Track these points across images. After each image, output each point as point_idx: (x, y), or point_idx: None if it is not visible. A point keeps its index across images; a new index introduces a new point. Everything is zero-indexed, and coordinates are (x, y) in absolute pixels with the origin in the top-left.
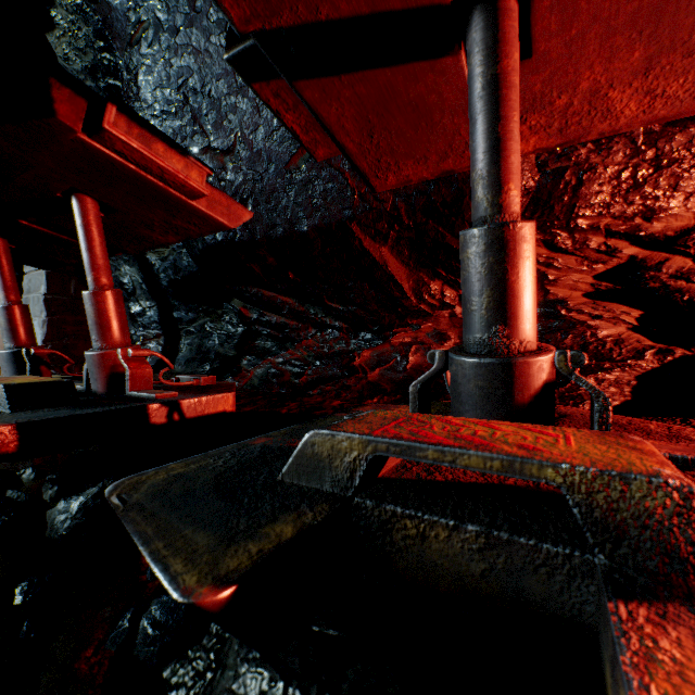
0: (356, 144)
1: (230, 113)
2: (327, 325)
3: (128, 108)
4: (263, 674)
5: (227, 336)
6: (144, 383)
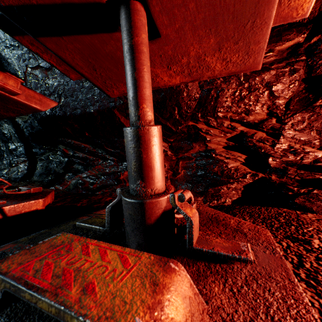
0: (89, 73)
1: None
2: (107, 158)
3: None
4: None
5: (59, 162)
6: None
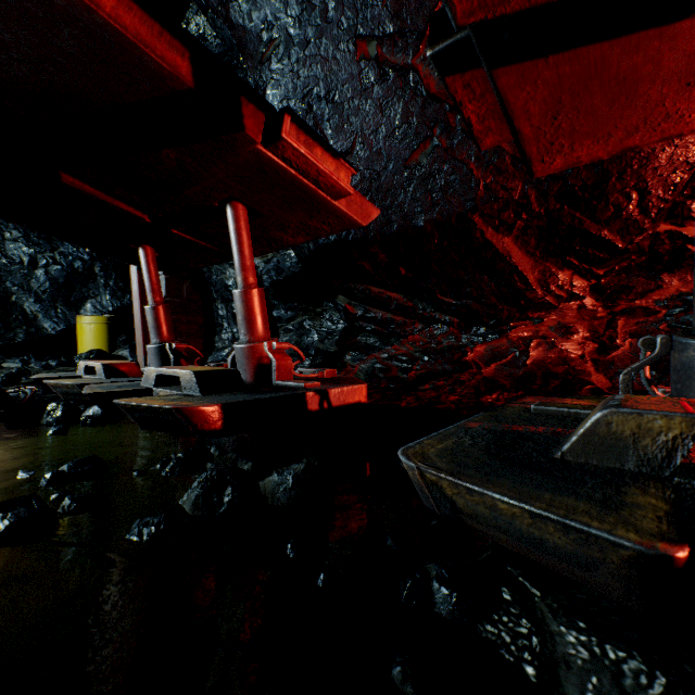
0: (533, 128)
1: (352, 116)
2: (436, 320)
3: (298, 117)
4: (606, 644)
5: (327, 332)
6: (287, 374)
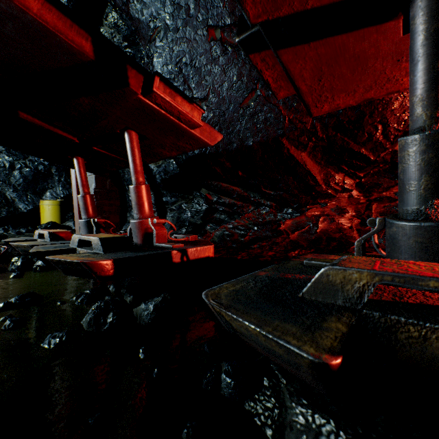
0: (308, 86)
1: (207, 76)
2: (261, 204)
3: (164, 77)
4: (316, 414)
5: (196, 211)
6: (163, 239)
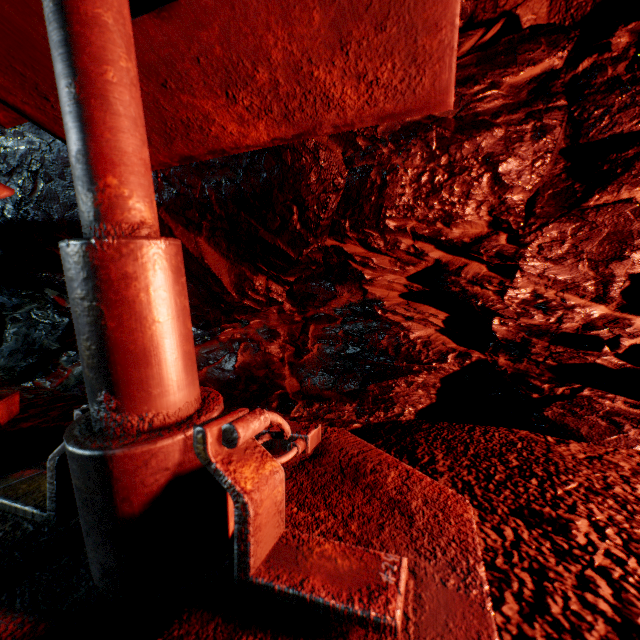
0: (36, 108)
1: None
2: None
3: None
4: None
5: (52, 326)
6: None
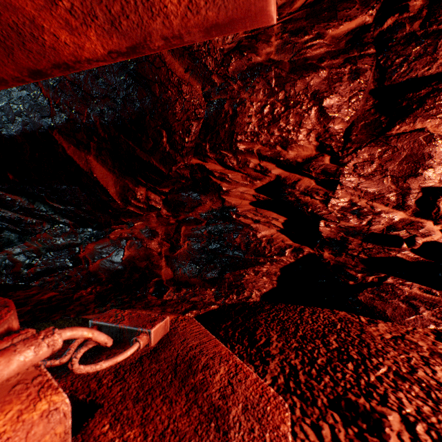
0: None
1: None
2: (57, 221)
3: None
4: None
5: None
6: None
